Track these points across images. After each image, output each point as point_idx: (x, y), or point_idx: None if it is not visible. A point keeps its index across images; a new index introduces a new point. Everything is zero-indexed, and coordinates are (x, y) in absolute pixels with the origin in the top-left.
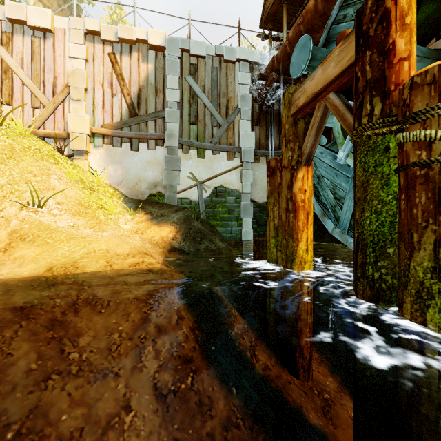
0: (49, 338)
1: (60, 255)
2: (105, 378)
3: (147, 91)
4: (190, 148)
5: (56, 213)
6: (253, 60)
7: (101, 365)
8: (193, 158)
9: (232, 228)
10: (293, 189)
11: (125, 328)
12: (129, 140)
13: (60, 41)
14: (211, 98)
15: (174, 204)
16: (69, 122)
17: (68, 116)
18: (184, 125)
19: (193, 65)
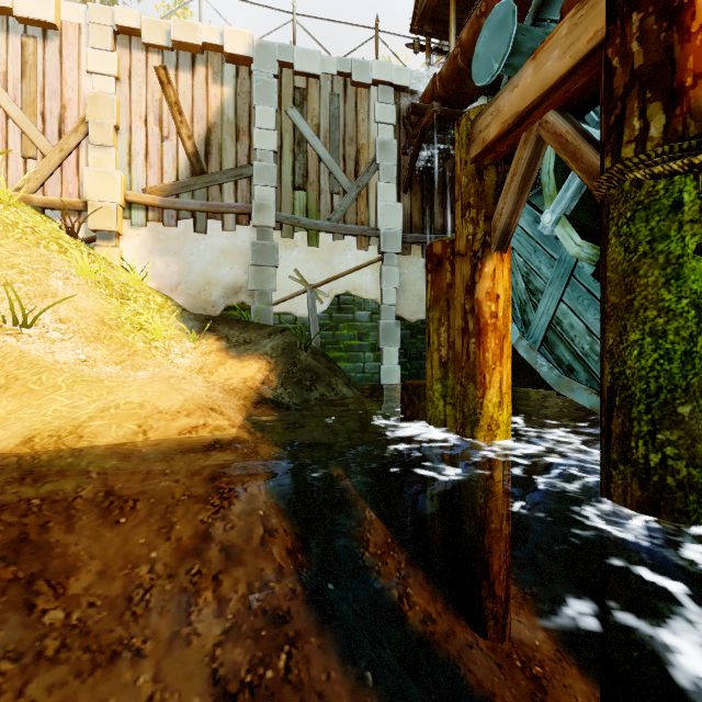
0: (6, 581)
1: (51, 413)
2: (114, 663)
3: (222, 133)
4: (295, 229)
5: (55, 337)
6: (400, 84)
7: (109, 634)
8: (299, 245)
9: (365, 363)
10: (476, 294)
11: (162, 554)
12: (190, 214)
13: (71, 45)
14: (331, 146)
15: (268, 323)
16: (88, 182)
17: (85, 173)
18: (284, 190)
19: (300, 89)
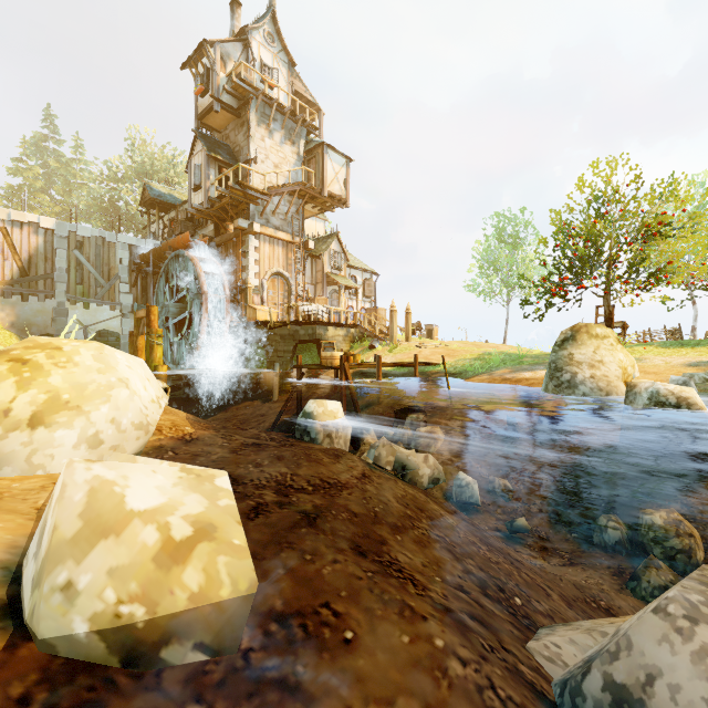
0: None
1: None
2: None
3: (38, 259)
4: (77, 302)
5: None
6: (131, 244)
7: None
8: (79, 308)
9: None
10: (137, 343)
11: None
12: (20, 294)
13: None
14: (96, 267)
15: None
16: None
17: None
18: (71, 284)
19: (80, 242)
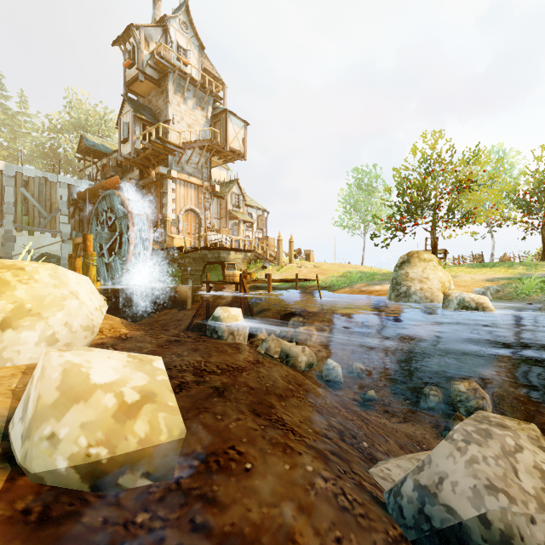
0: None
1: None
2: None
3: None
4: (23, 230)
5: None
6: (70, 183)
7: None
8: (25, 235)
9: None
10: (75, 264)
11: None
12: None
13: None
14: (39, 201)
15: None
16: None
17: None
18: (18, 215)
19: (26, 181)
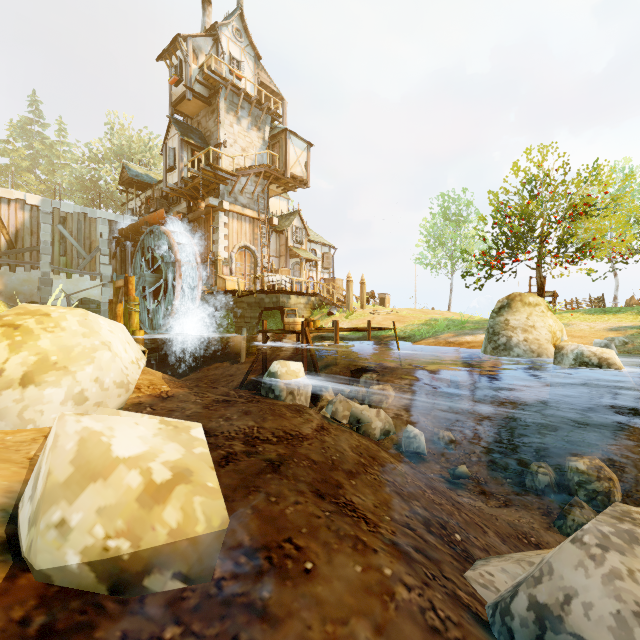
0: None
1: None
2: None
3: (24, 233)
4: (60, 272)
5: None
6: (111, 219)
7: None
8: (63, 278)
9: None
10: (116, 310)
11: None
12: (8, 265)
13: None
14: (78, 240)
15: None
16: None
17: None
18: (55, 256)
19: (63, 217)
